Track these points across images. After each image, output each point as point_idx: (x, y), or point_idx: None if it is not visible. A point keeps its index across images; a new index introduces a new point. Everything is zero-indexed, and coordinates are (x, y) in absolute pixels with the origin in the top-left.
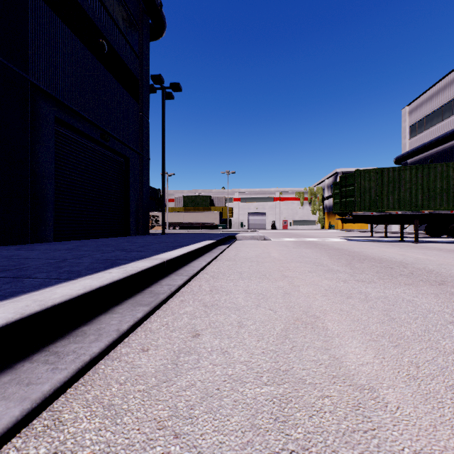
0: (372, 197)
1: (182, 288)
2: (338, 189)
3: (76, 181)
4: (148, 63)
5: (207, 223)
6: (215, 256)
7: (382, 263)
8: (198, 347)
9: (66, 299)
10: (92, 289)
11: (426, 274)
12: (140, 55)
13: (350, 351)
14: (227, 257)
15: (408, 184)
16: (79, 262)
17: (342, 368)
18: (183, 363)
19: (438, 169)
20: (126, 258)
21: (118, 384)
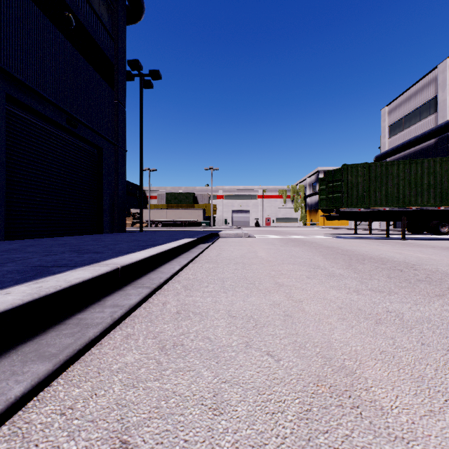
0: (359, 193)
1: (137, 308)
2: (324, 185)
3: (36, 171)
4: (125, 47)
5: (190, 220)
6: (193, 257)
7: (386, 264)
8: None
9: None
10: None
11: (447, 278)
12: (116, 38)
13: None
14: (207, 257)
15: (396, 180)
16: None
17: None
18: None
19: (426, 164)
20: (68, 263)
21: None
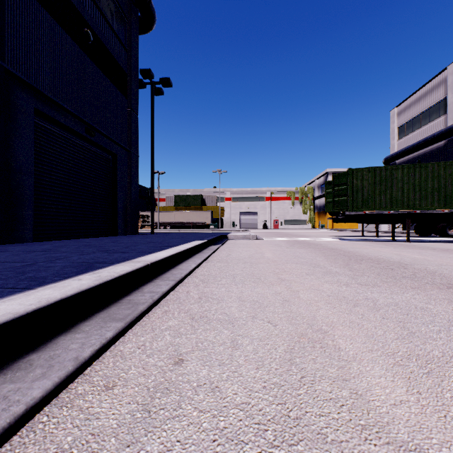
0: (364, 196)
1: (167, 295)
2: (330, 188)
3: (58, 177)
4: (137, 57)
5: (198, 222)
6: (205, 257)
7: (381, 264)
8: (181, 380)
9: (7, 318)
10: (49, 302)
11: (430, 275)
12: (129, 48)
13: (374, 383)
14: (218, 258)
15: (400, 184)
16: (49, 265)
17: (370, 412)
18: (158, 409)
19: (430, 168)
20: (106, 261)
21: (59, 451)
